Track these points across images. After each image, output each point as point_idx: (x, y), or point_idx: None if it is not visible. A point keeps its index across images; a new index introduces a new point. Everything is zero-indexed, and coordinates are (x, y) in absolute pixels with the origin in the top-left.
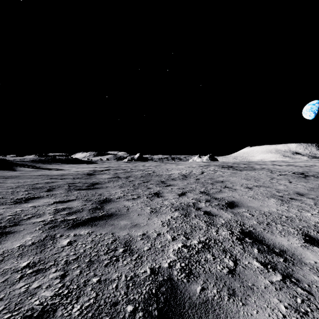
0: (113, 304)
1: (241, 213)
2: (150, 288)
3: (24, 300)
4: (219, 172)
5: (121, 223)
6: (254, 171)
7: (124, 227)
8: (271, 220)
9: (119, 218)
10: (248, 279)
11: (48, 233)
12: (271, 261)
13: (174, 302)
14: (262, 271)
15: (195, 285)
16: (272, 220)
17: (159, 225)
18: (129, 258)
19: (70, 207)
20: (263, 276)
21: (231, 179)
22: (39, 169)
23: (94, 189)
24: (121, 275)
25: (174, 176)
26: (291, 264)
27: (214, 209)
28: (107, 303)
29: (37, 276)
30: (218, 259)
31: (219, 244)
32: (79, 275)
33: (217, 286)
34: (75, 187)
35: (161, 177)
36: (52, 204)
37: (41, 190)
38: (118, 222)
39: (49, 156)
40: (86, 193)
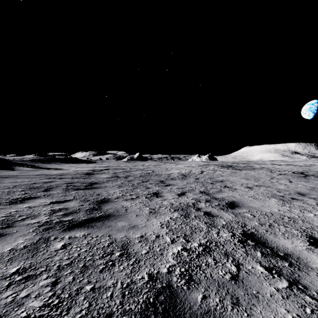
0: (107, 315)
1: (242, 214)
2: (147, 297)
3: (10, 312)
4: (218, 171)
5: (118, 224)
6: (254, 171)
7: (122, 229)
8: (273, 221)
9: (117, 219)
10: (253, 286)
11: (42, 235)
12: (276, 266)
13: (173, 313)
14: (267, 277)
15: (196, 293)
16: (275, 221)
17: (158, 226)
18: (126, 263)
19: (66, 207)
20: (268, 283)
21: (230, 179)
22: (38, 168)
23: (93, 188)
24: (117, 282)
25: (174, 175)
26: (297, 269)
27: (214, 209)
28: (101, 314)
29: (26, 283)
30: (219, 263)
31: (220, 247)
32: (71, 282)
33: (219, 294)
34: (73, 187)
35: (161, 176)
36: (48, 204)
37: (38, 190)
38: (116, 223)
39: (49, 155)
40: (84, 193)
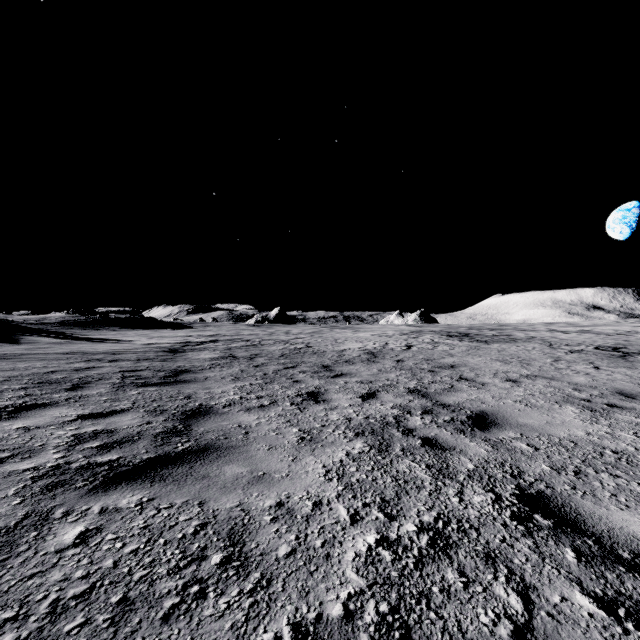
0: None
1: (508, 443)
2: None
3: None
4: (442, 345)
5: (226, 471)
6: (515, 344)
7: (233, 484)
8: (581, 460)
9: (224, 458)
10: None
11: (35, 504)
12: (623, 594)
13: None
14: (608, 632)
15: None
16: (585, 460)
17: (318, 476)
18: (235, 589)
19: (111, 428)
20: None
21: (469, 361)
22: (70, 339)
23: (178, 383)
24: None
25: (351, 354)
26: None
27: (443, 431)
28: None
29: None
30: (476, 586)
31: (471, 536)
32: None
33: None
34: (135, 380)
35: (324, 356)
36: (72, 421)
37: (57, 387)
38: (221, 468)
39: (96, 313)
40: (157, 394)
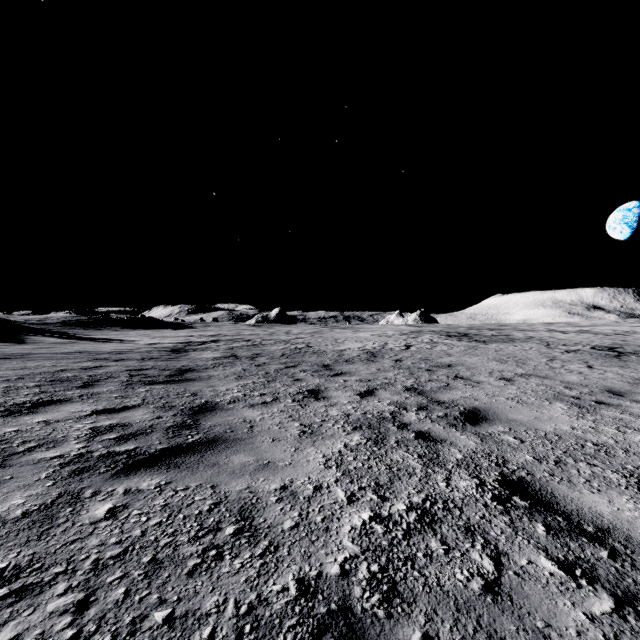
0: None
1: (496, 436)
2: (295, 639)
3: None
4: (441, 345)
5: (234, 459)
6: (513, 344)
7: (241, 470)
8: (563, 451)
9: (232, 449)
10: (535, 608)
11: (66, 486)
12: (582, 558)
13: None
14: (564, 587)
15: (407, 627)
16: (566, 451)
17: (318, 464)
18: (247, 553)
19: (125, 422)
20: (570, 601)
21: (466, 361)
22: (74, 339)
23: (184, 381)
24: (226, 600)
25: (350, 354)
26: (630, 565)
27: (436, 426)
28: None
29: (17, 607)
30: (455, 552)
31: (454, 514)
32: (121, 602)
33: (461, 630)
34: (142, 378)
35: (324, 356)
36: (88, 415)
37: (68, 385)
38: (229, 457)
39: (97, 313)
40: (165, 391)
